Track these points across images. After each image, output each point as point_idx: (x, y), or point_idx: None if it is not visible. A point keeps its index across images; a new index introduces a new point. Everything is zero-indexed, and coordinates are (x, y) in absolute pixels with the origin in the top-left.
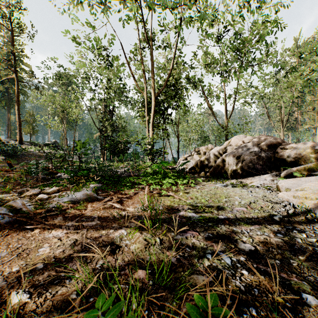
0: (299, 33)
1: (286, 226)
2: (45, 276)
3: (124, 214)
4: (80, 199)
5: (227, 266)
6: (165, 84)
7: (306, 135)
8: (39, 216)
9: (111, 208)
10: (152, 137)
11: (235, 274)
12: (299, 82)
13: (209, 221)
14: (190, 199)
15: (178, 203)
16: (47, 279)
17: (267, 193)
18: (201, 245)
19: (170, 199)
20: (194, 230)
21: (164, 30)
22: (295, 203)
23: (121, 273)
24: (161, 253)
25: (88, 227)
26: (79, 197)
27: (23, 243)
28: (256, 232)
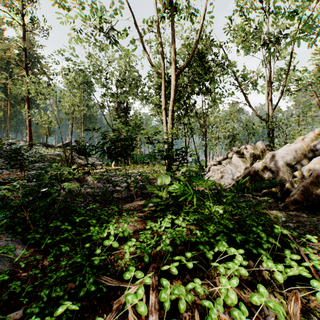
0: None
1: None
2: None
3: None
4: None
5: None
6: (190, 56)
7: None
8: None
9: None
10: (172, 131)
11: None
12: None
13: None
14: None
15: None
16: None
17: None
18: None
19: None
20: None
21: None
22: None
23: None
24: None
25: None
26: None
27: None
28: None
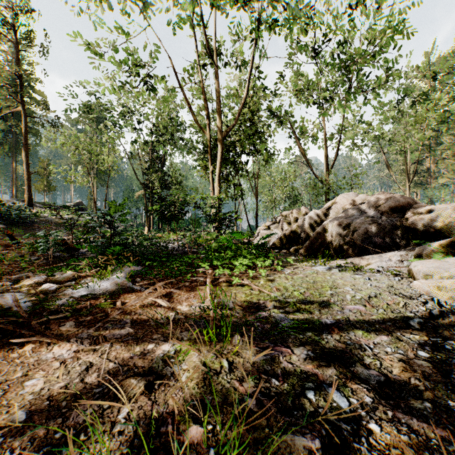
0: (433, 45)
1: (431, 337)
2: (26, 438)
3: (173, 317)
4: (107, 291)
5: (343, 414)
6: (238, 119)
7: (443, 194)
8: (37, 321)
9: (153, 306)
10: (219, 196)
11: (359, 430)
12: (434, 116)
13: (307, 329)
14: (275, 291)
15: (257, 297)
16: (29, 445)
17: (394, 281)
18: (297, 372)
19: (245, 292)
20: (283, 344)
21: (236, 39)
22: (441, 298)
23: (160, 431)
24: (230, 388)
25: (113, 341)
26: (105, 288)
27: (1, 370)
28: (384, 349)
